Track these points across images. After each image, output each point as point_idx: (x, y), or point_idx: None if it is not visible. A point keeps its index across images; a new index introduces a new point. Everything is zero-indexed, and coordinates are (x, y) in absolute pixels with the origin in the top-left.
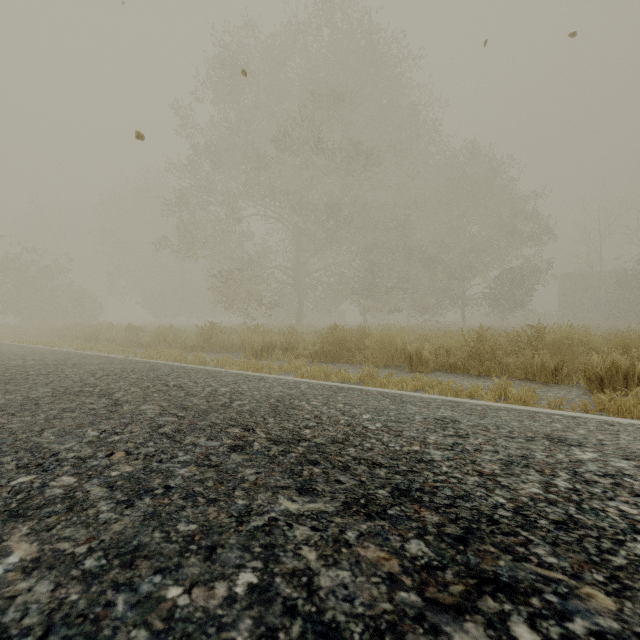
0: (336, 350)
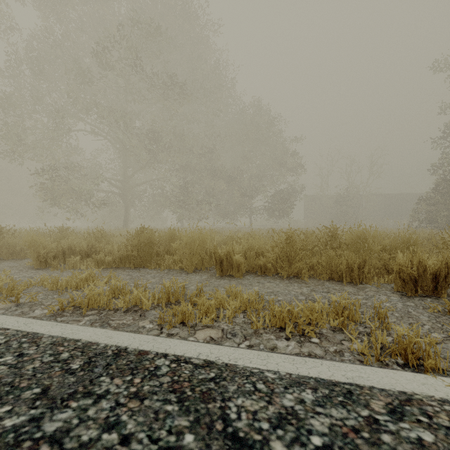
0: (142, 254)
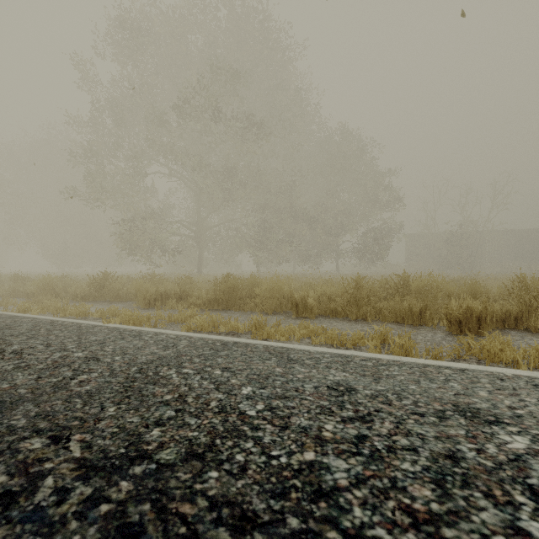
0: (228, 298)
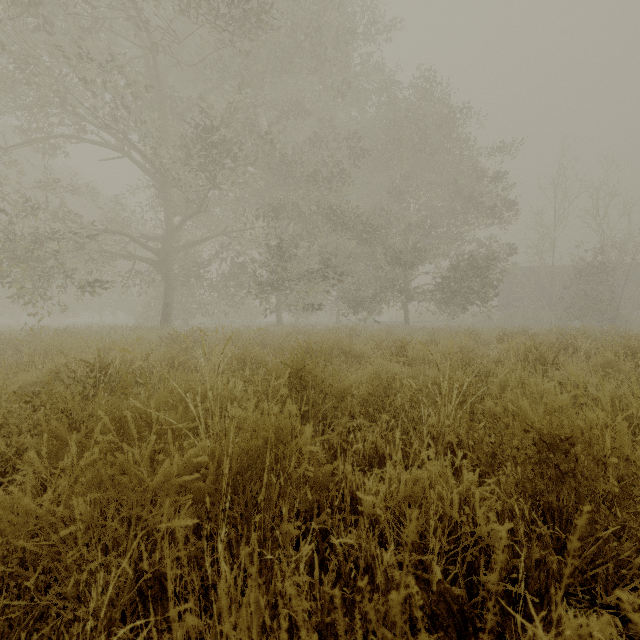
0: None
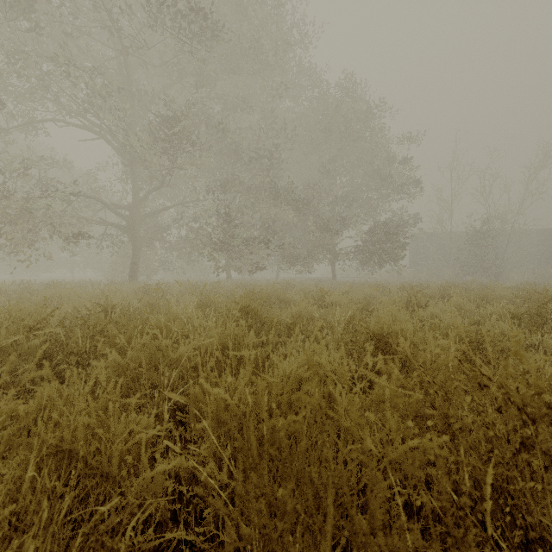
0: None
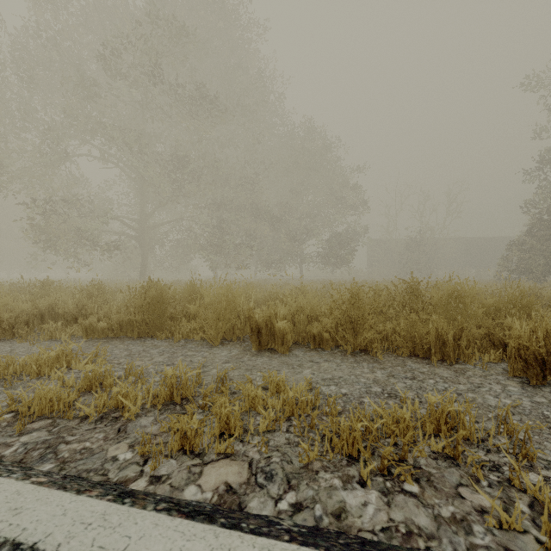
0: (150, 319)
